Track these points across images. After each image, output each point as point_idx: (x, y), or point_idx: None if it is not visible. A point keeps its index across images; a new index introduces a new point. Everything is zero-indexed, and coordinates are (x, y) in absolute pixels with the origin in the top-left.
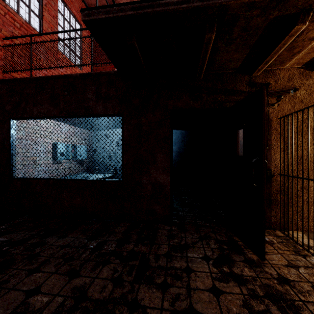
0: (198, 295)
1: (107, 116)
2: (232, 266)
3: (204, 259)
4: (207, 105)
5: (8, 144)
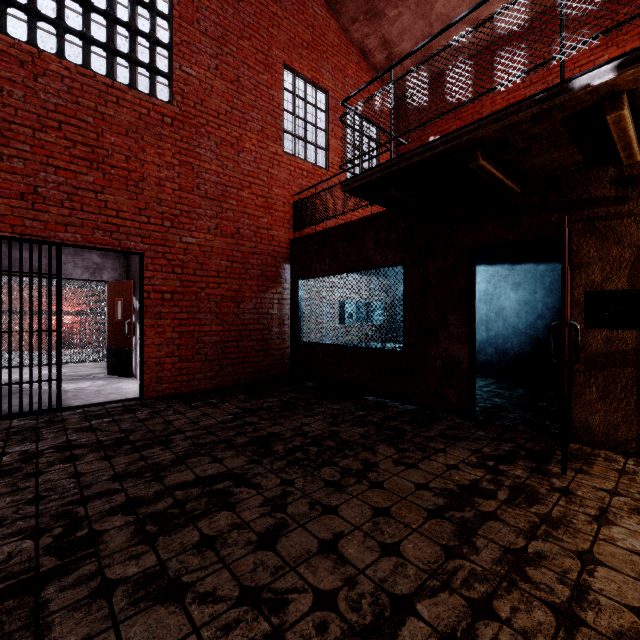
0: (430, 462)
1: (387, 267)
2: (503, 464)
3: (472, 451)
4: (530, 233)
5: (297, 307)
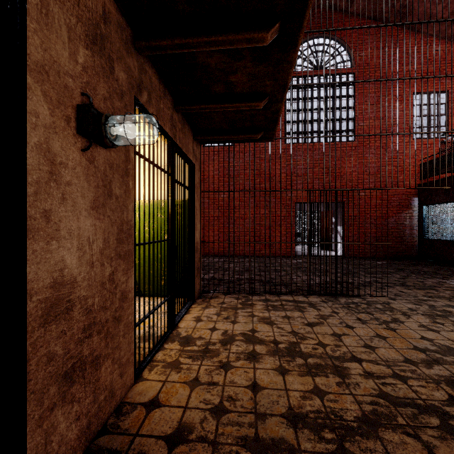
0: None
1: None
2: None
3: None
4: None
5: (422, 220)
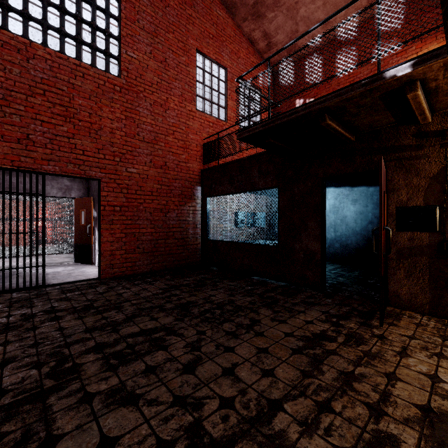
0: (295, 319)
1: (267, 189)
2: (342, 320)
3: (322, 312)
4: (361, 168)
5: (205, 216)
